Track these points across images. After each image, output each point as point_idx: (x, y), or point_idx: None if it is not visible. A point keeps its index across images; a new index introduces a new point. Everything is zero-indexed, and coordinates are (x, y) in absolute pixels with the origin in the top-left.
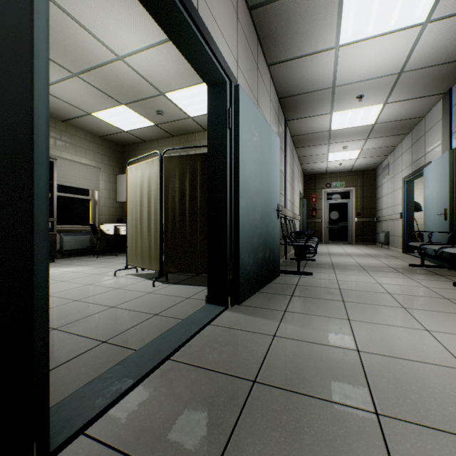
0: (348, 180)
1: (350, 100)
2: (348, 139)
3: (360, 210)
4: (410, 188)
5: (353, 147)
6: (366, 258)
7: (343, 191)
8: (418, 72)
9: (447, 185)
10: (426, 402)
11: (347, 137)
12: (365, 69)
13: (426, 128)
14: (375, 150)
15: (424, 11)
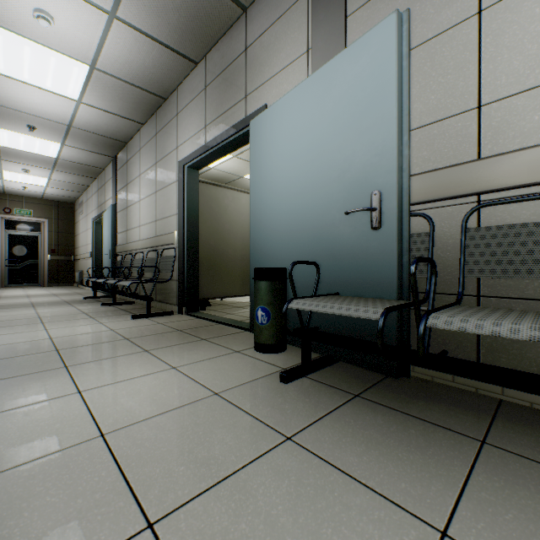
0: (40, 209)
1: (21, 126)
2: (28, 162)
3: (55, 247)
4: (99, 229)
5: (39, 174)
6: (47, 297)
7: (32, 221)
8: (87, 133)
9: (112, 231)
10: (6, 354)
11: (27, 161)
12: (31, 106)
13: (106, 180)
14: (67, 184)
15: (75, 93)
